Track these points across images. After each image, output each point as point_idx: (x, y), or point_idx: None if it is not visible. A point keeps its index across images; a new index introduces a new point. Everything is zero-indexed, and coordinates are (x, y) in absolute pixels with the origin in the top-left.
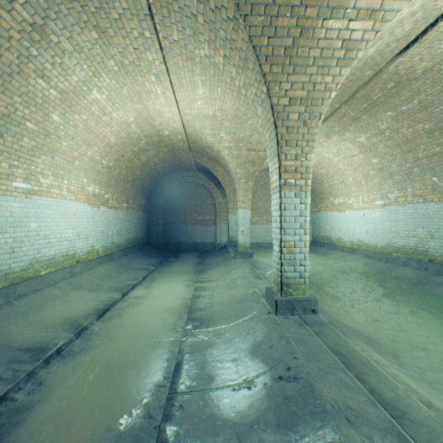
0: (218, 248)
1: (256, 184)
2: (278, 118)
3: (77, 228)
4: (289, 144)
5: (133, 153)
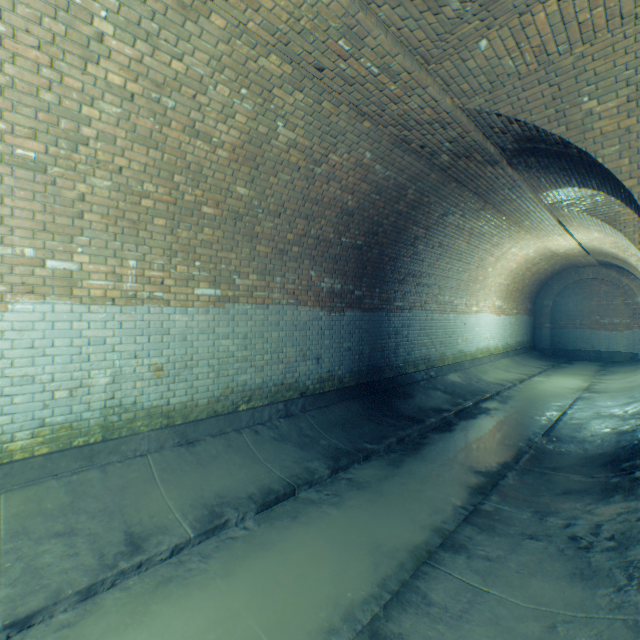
0: (633, 360)
1: None
2: None
3: (490, 331)
4: None
5: (525, 269)
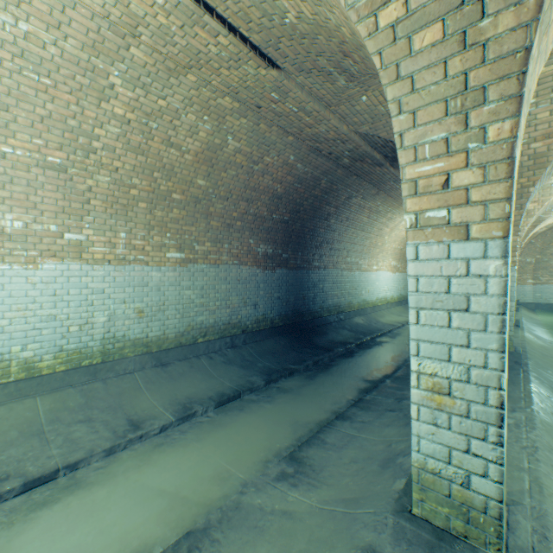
0: None
1: (545, 241)
2: None
3: (387, 285)
4: None
5: None
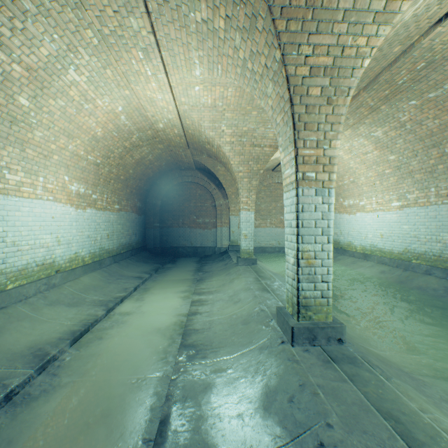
0: (219, 253)
1: (259, 185)
2: (295, 94)
3: (57, 233)
4: (309, 127)
5: (125, 149)
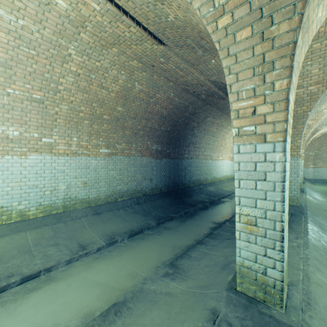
0: None
1: (320, 143)
2: None
3: (228, 168)
4: None
5: None
